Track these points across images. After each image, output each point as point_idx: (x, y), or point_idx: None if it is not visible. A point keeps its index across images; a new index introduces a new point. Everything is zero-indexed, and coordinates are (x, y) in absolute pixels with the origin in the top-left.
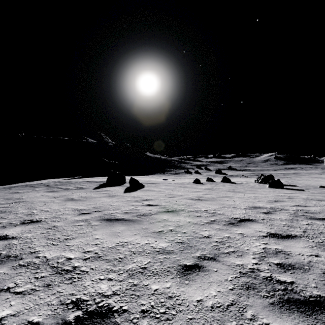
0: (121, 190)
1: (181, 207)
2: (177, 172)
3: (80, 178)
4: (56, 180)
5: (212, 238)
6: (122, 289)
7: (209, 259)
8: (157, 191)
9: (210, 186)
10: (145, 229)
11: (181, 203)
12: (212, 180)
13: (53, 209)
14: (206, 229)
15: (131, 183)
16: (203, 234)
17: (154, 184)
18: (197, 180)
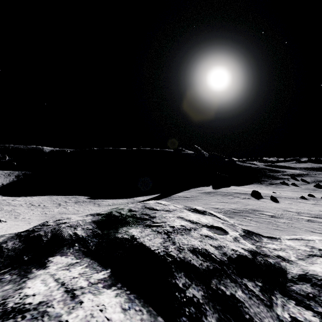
0: (271, 201)
1: (307, 210)
2: (273, 183)
3: (219, 188)
4: (213, 190)
5: (319, 216)
6: (308, 217)
7: (320, 217)
8: (288, 203)
9: (313, 202)
10: (303, 213)
11: (306, 209)
12: (312, 196)
13: (267, 207)
14: (318, 215)
15: (271, 198)
16: (317, 215)
17: (277, 197)
18: (302, 196)
